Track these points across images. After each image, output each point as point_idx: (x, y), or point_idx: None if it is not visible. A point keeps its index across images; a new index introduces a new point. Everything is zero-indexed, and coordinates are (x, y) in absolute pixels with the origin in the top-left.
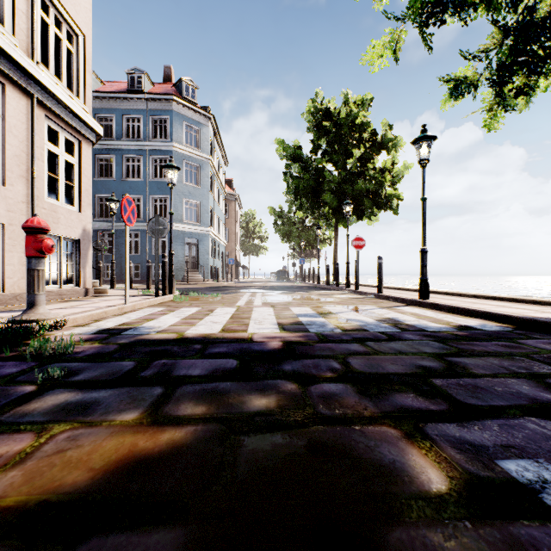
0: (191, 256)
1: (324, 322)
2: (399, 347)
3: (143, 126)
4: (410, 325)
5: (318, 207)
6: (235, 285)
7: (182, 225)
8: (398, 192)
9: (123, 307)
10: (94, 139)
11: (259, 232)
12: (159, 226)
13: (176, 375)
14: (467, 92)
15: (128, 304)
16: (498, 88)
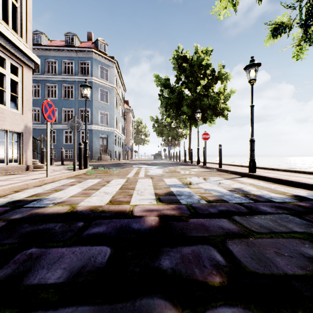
0: (103, 145)
1: (190, 192)
2: (267, 223)
3: (74, 67)
4: (256, 195)
5: (180, 115)
6: (129, 162)
7: (97, 126)
8: (228, 106)
9: (44, 180)
10: (33, 66)
11: (144, 131)
12: (76, 124)
13: (25, 285)
14: (284, 32)
15: (49, 177)
16: (305, 29)
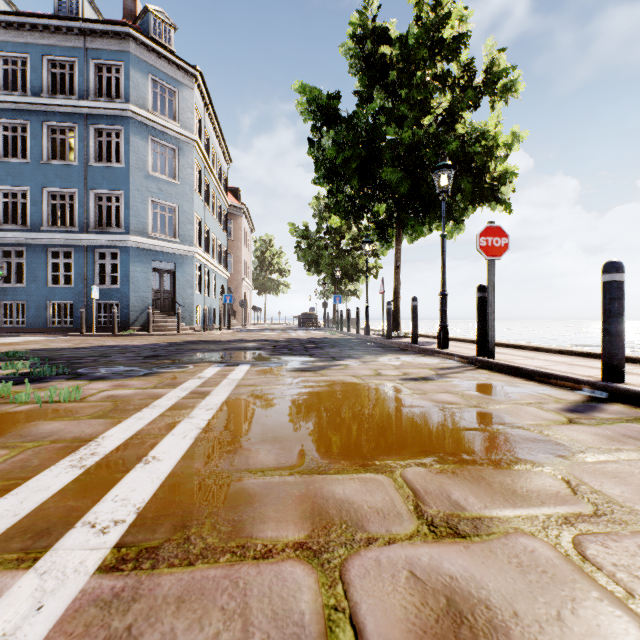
0: (163, 291)
1: None
2: None
3: (78, 76)
4: None
5: (371, 200)
6: (226, 337)
7: (145, 240)
8: (517, 169)
9: None
10: None
11: (278, 263)
12: None
13: None
14: None
15: None
16: None
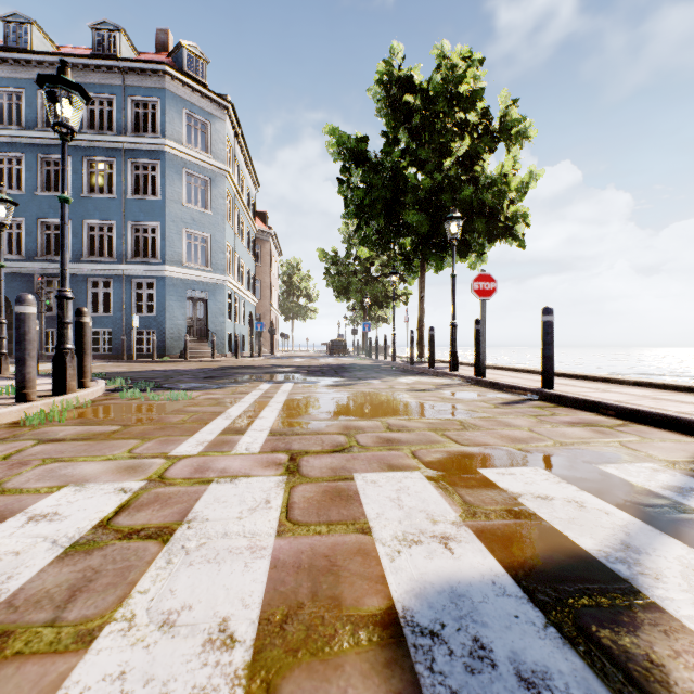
0: (197, 319)
1: None
2: None
3: (116, 112)
4: None
5: (396, 237)
6: (261, 363)
7: (180, 270)
8: (528, 210)
9: None
10: None
11: (306, 287)
12: None
13: None
14: None
15: None
16: None
